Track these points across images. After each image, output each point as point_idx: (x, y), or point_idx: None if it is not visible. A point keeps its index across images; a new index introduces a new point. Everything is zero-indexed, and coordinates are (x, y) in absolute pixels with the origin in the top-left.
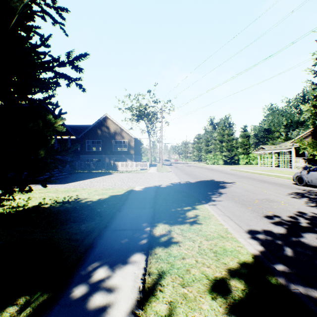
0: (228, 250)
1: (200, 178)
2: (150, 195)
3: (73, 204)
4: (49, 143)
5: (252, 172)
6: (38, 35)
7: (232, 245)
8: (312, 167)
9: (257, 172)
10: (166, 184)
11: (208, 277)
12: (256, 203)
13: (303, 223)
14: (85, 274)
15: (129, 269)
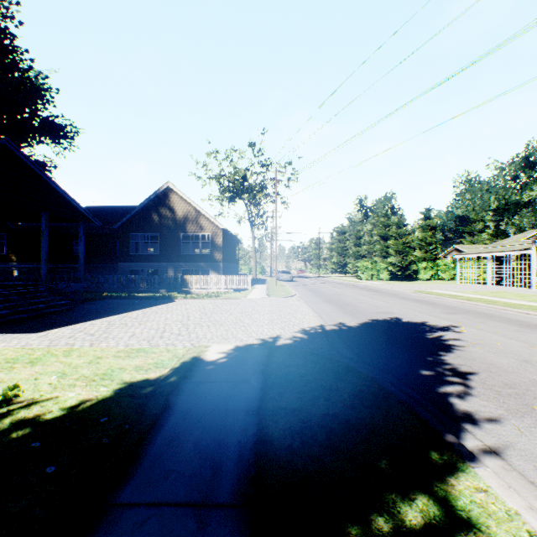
0: None
1: (366, 313)
2: (247, 392)
3: None
4: None
5: (465, 297)
6: None
7: None
8: None
9: (475, 297)
10: (291, 334)
11: None
12: None
13: None
14: None
15: None
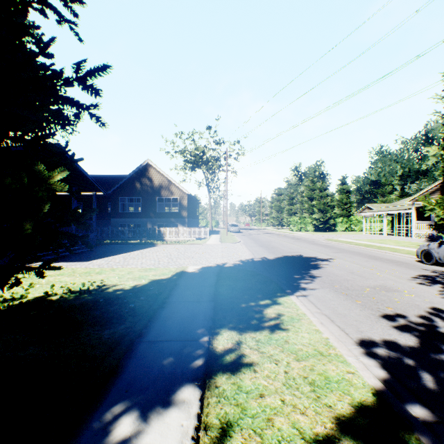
0: (332, 379)
1: (282, 252)
2: (210, 281)
3: (94, 295)
4: (40, 211)
5: (355, 243)
6: (33, 38)
7: (337, 371)
8: (442, 236)
9: (363, 243)
10: (233, 262)
11: (303, 434)
12: (367, 293)
13: (442, 328)
14: (100, 428)
15: (173, 417)
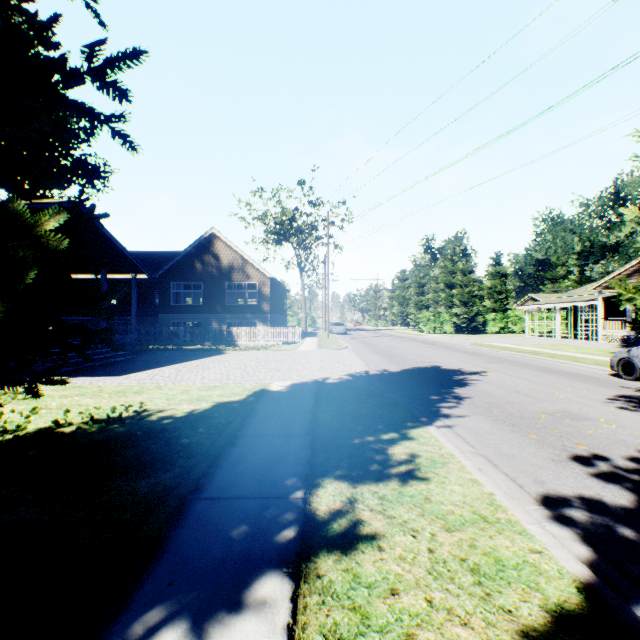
0: (507, 563)
1: (410, 363)
2: (305, 404)
3: (129, 426)
4: (20, 282)
5: (517, 349)
6: (25, 16)
7: (514, 548)
8: None
9: (527, 349)
10: (339, 376)
11: None
12: (544, 422)
13: None
14: None
15: (246, 631)
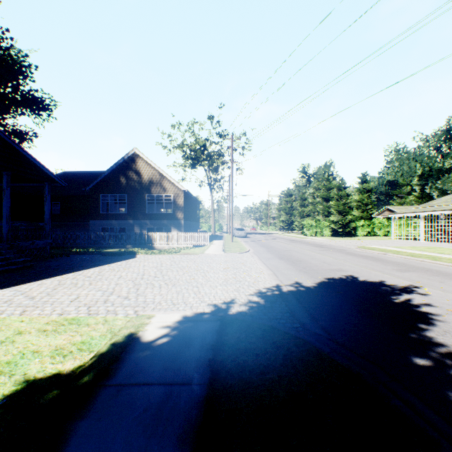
0: None
1: (319, 271)
2: (184, 411)
3: None
4: None
5: (408, 253)
6: None
7: None
8: None
9: (418, 253)
10: (246, 298)
11: None
12: None
13: None
14: None
15: None
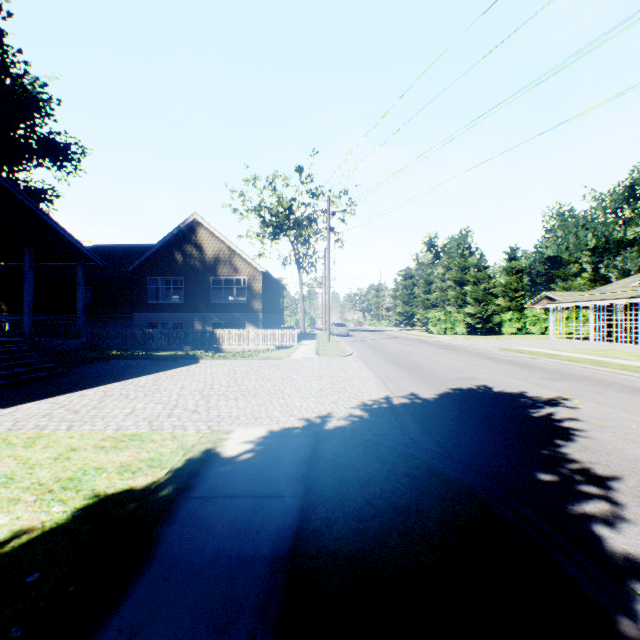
0: None
1: (444, 380)
2: (277, 519)
3: None
4: None
5: (566, 357)
6: None
7: None
8: None
9: (579, 357)
10: (347, 411)
11: None
12: None
13: None
14: None
15: None
